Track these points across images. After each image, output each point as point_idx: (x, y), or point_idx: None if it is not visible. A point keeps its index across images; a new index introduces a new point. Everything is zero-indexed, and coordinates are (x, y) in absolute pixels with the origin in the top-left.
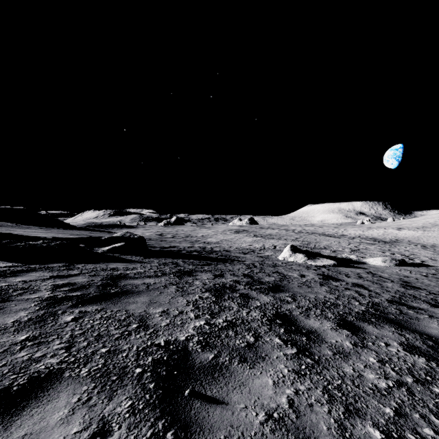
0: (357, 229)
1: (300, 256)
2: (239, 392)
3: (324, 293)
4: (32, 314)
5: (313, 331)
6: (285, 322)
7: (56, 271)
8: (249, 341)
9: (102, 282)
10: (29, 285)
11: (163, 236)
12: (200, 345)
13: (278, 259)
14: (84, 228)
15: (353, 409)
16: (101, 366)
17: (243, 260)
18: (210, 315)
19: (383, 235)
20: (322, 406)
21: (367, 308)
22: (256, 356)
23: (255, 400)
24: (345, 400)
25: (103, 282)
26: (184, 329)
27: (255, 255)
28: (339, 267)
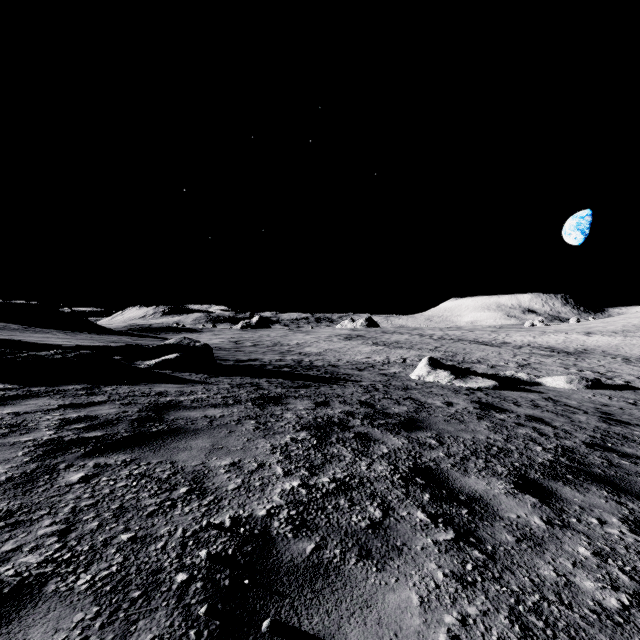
0: (525, 334)
1: (443, 374)
2: (361, 621)
3: (485, 431)
4: (15, 470)
5: (477, 498)
6: (430, 482)
7: (70, 398)
8: (373, 517)
9: (140, 414)
10: (21, 420)
11: (240, 345)
12: (291, 525)
13: (411, 378)
14: (124, 332)
15: None
16: (116, 570)
17: (359, 380)
18: (309, 471)
19: (564, 343)
20: None
21: (556, 456)
22: (387, 546)
23: (390, 639)
24: (552, 636)
25: (141, 415)
26: (265, 496)
27: (376, 372)
28: (503, 391)
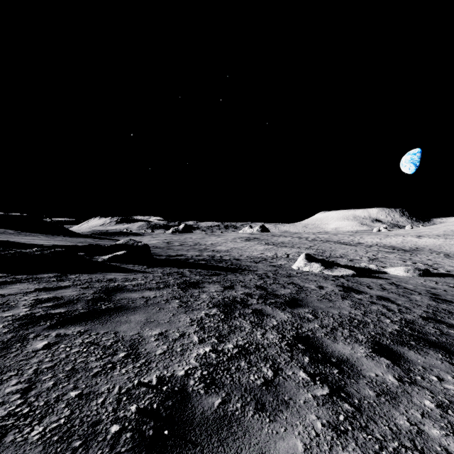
0: (374, 237)
1: (315, 266)
2: None
3: (348, 308)
4: None
5: (344, 360)
6: (309, 348)
7: (44, 283)
8: (266, 376)
9: (94, 295)
10: (5, 300)
11: (171, 244)
12: (203, 383)
13: (292, 269)
14: (89, 235)
15: None
16: (63, 422)
17: (255, 270)
18: (218, 339)
19: (402, 243)
20: None
21: (401, 327)
22: (277, 400)
23: None
24: None
25: (95, 296)
26: (184, 359)
27: (267, 264)
28: (359, 278)
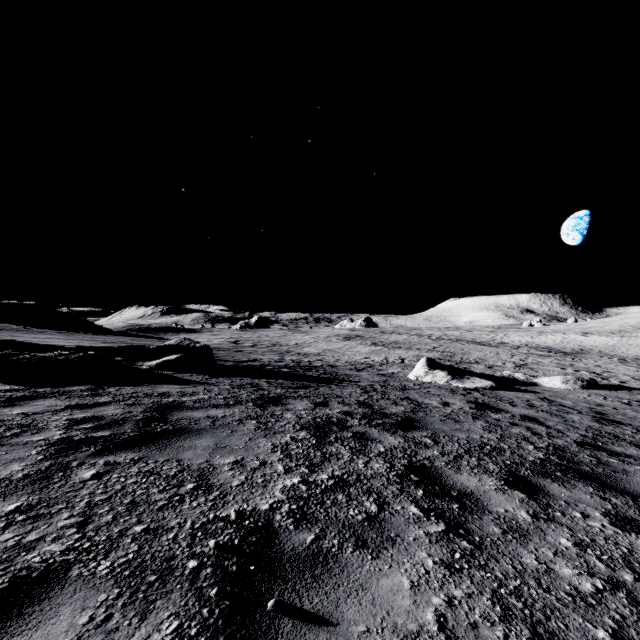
0: (523, 334)
1: (440, 375)
2: (356, 601)
3: (479, 431)
4: (31, 467)
5: (468, 494)
6: (424, 479)
7: (76, 399)
8: (369, 511)
9: (144, 414)
10: (31, 420)
11: (239, 345)
12: (293, 518)
13: (409, 379)
14: (123, 332)
15: (545, 633)
16: (133, 557)
17: (357, 381)
18: (309, 468)
19: (561, 343)
20: (493, 627)
21: (547, 455)
22: (382, 537)
23: (383, 617)
24: (529, 615)
25: (145, 416)
26: (267, 491)
27: (374, 373)
28: (499, 391)
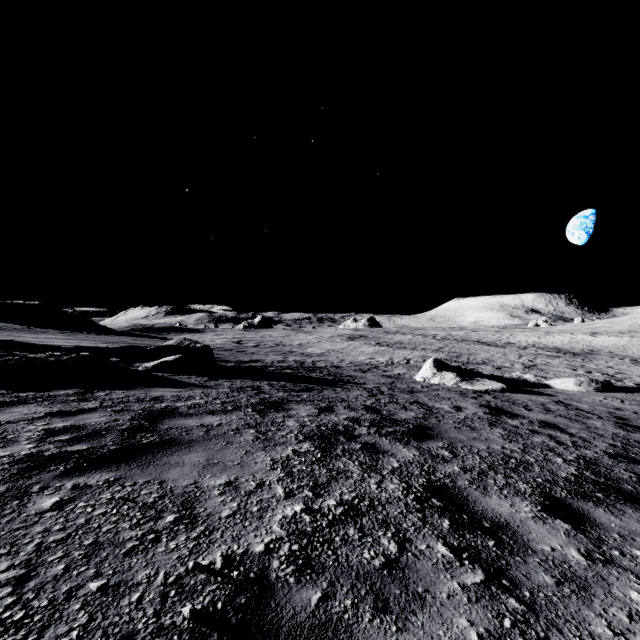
0: (530, 334)
1: (448, 376)
2: None
3: (499, 440)
4: None
5: (502, 524)
6: (448, 504)
7: (59, 404)
8: (388, 552)
9: (131, 423)
10: (1, 431)
11: (242, 345)
12: (293, 565)
13: (416, 380)
14: (126, 332)
15: None
16: (77, 636)
17: (363, 383)
18: (313, 491)
19: (569, 343)
20: None
21: (579, 470)
22: (407, 593)
23: None
24: None
25: (132, 424)
26: (263, 525)
27: (379, 374)
28: (511, 394)
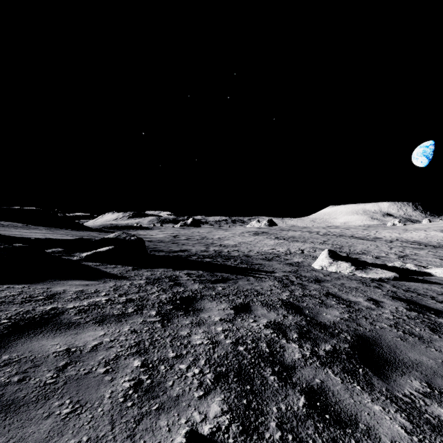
0: (391, 231)
1: (344, 265)
2: None
3: None
4: None
5: None
6: None
7: None
8: None
9: None
10: None
11: (177, 238)
12: None
13: (315, 268)
14: (98, 229)
15: None
16: None
17: (271, 271)
18: None
19: (426, 238)
20: None
21: None
22: None
23: None
24: None
25: None
26: None
27: (283, 262)
28: (404, 282)
